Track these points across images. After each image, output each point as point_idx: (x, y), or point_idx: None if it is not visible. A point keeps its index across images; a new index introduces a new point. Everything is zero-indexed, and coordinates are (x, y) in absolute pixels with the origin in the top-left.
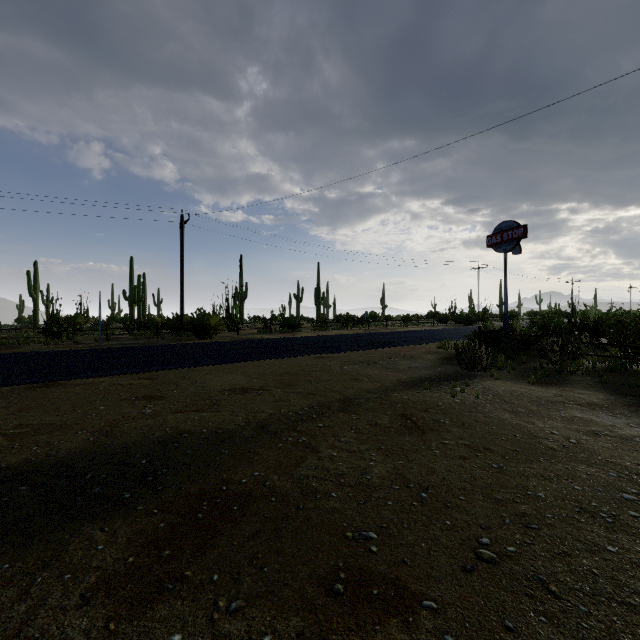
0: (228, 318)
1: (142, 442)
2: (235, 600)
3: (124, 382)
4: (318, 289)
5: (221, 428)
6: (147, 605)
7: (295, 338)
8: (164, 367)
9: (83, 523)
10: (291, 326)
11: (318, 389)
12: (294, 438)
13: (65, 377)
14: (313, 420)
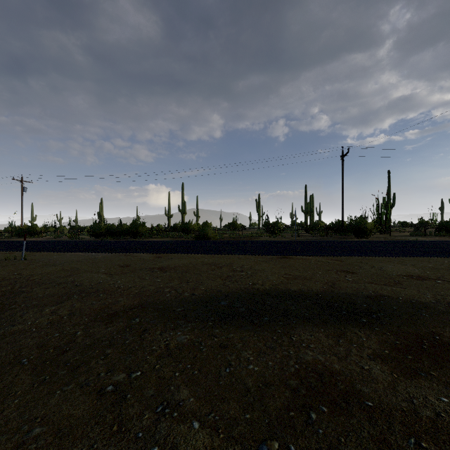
0: (378, 223)
1: (357, 295)
2: None
3: (324, 260)
4: None
5: (413, 299)
6: (411, 376)
7: None
8: (345, 254)
9: (347, 325)
10: (449, 230)
11: None
12: None
13: (292, 254)
14: None
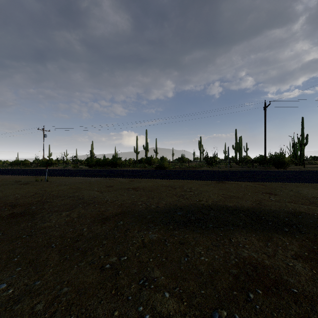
0: (294, 157)
1: (279, 211)
2: None
3: (251, 185)
4: None
5: None
6: None
7: None
8: (268, 181)
9: (273, 233)
10: None
11: None
12: None
13: (227, 180)
14: None
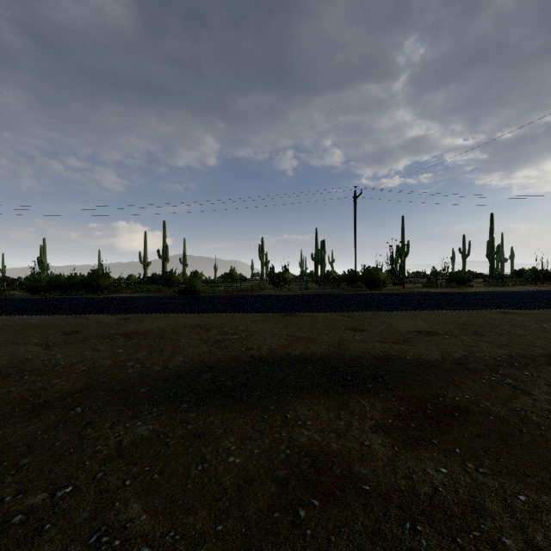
0: (392, 273)
1: (364, 356)
2: (480, 468)
3: (332, 317)
4: (491, 242)
5: (421, 358)
6: (412, 447)
7: (466, 293)
8: (355, 309)
9: (350, 393)
10: (459, 281)
11: (512, 342)
12: (497, 378)
13: (297, 310)
14: (515, 367)
